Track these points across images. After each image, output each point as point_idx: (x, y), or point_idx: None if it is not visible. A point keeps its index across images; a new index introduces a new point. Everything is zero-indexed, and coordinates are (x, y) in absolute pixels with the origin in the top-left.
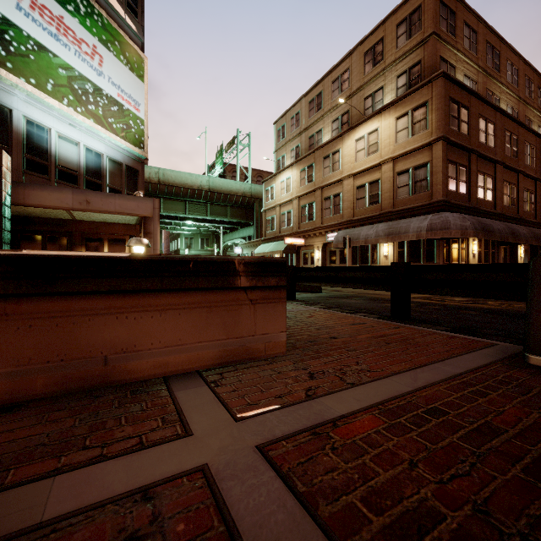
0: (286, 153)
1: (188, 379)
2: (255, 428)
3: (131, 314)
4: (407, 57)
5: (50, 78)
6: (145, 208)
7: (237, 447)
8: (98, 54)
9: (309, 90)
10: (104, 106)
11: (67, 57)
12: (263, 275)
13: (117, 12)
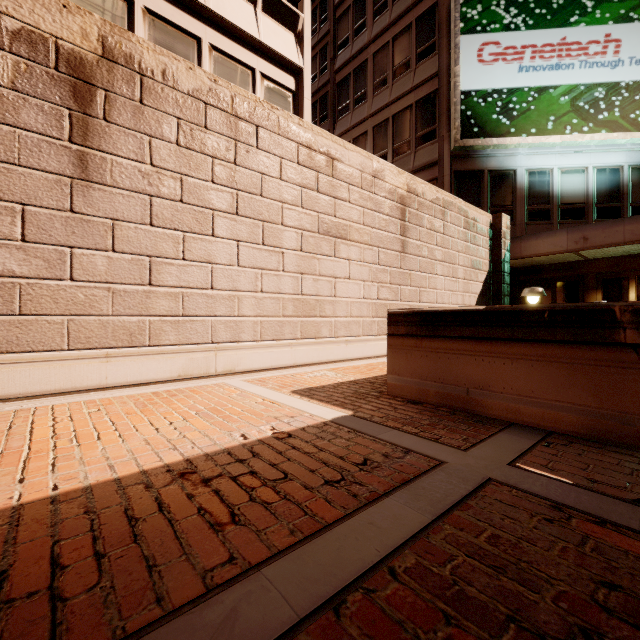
0: None
1: (531, 432)
2: (512, 474)
3: (486, 358)
4: None
5: (550, 116)
6: None
7: (478, 470)
8: (612, 41)
9: None
10: (622, 103)
11: (569, 79)
12: None
13: None
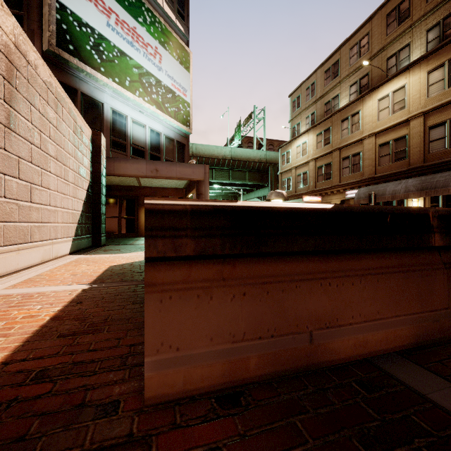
0: (301, 121)
1: (406, 367)
2: None
3: (333, 280)
4: (440, 8)
5: (127, 76)
6: (198, 173)
7: None
8: (158, 54)
9: (325, 60)
10: (162, 95)
11: (138, 59)
12: None
13: (170, 18)
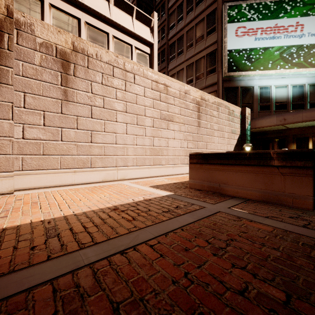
0: None
1: (241, 199)
2: (228, 210)
3: (226, 172)
4: None
5: (270, 61)
6: None
7: (216, 209)
8: (299, 25)
9: None
10: (304, 54)
11: (279, 43)
12: (290, 160)
13: None
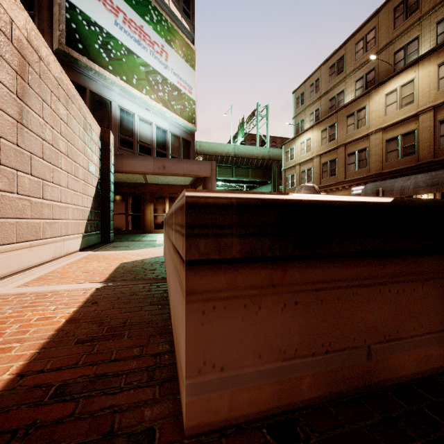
0: (305, 117)
1: None
2: None
3: (393, 286)
4: None
5: (134, 74)
6: (205, 170)
7: None
8: (165, 52)
9: (330, 56)
10: (168, 92)
11: (145, 57)
12: None
13: (176, 17)
